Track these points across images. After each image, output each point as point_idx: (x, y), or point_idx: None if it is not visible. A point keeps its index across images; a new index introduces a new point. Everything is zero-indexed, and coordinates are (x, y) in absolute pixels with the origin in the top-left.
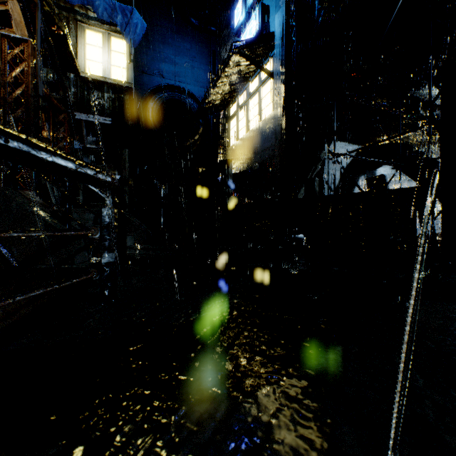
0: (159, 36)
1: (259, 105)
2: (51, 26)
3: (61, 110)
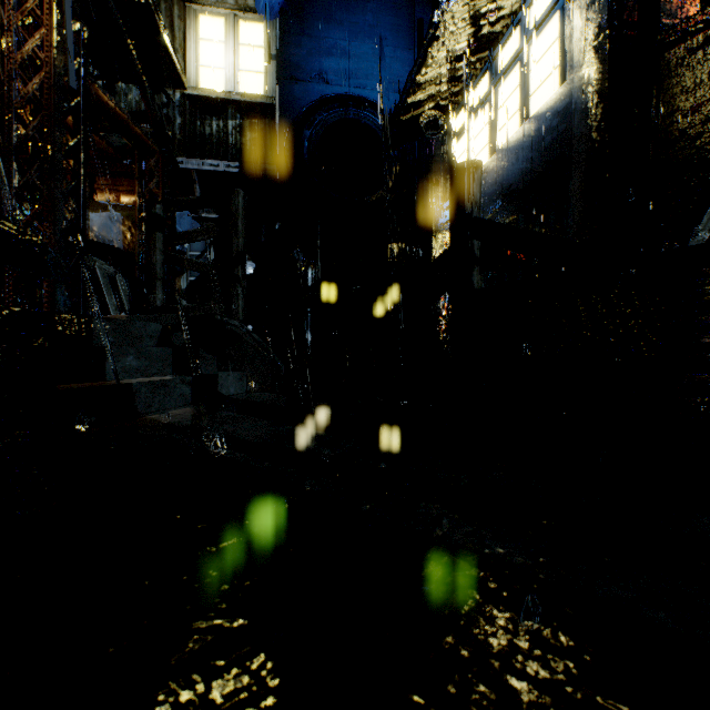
0: (320, 10)
1: (522, 88)
2: None
3: (152, 149)
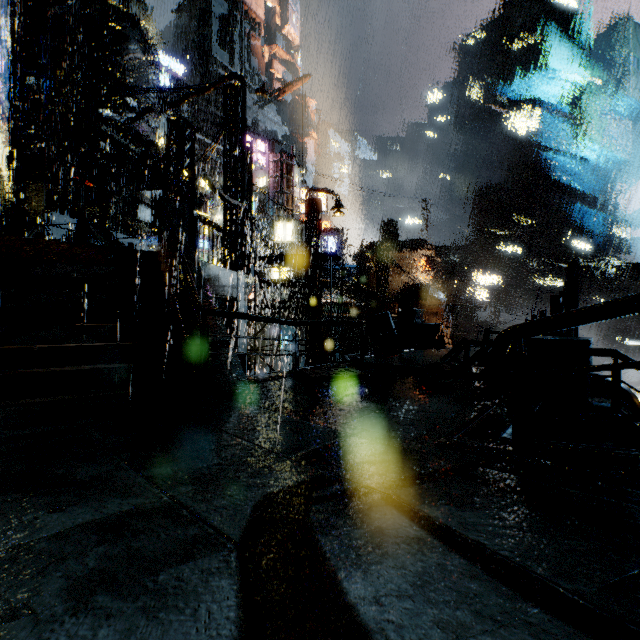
0: None
1: None
2: None
3: None
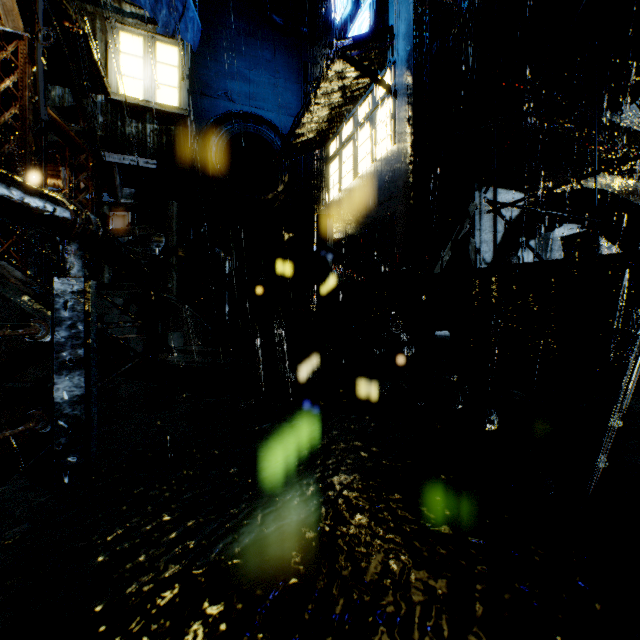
0: (226, 42)
1: (373, 138)
2: (64, 20)
3: (82, 148)
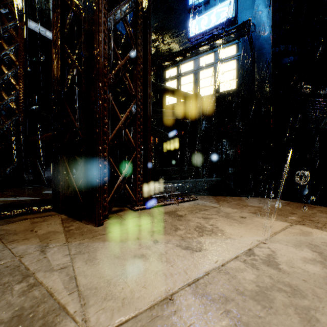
0: None
1: (216, 78)
2: None
3: None
